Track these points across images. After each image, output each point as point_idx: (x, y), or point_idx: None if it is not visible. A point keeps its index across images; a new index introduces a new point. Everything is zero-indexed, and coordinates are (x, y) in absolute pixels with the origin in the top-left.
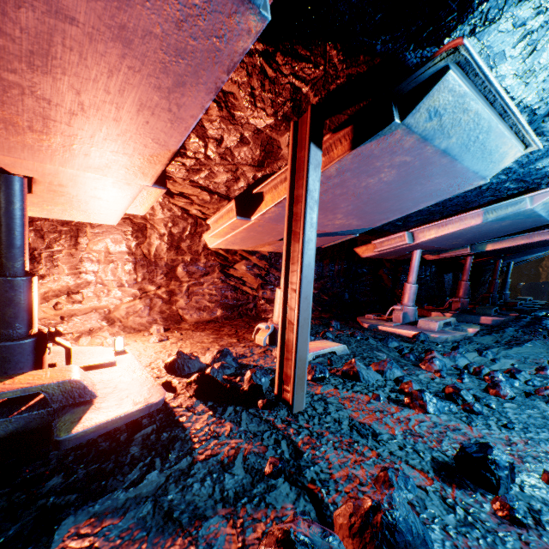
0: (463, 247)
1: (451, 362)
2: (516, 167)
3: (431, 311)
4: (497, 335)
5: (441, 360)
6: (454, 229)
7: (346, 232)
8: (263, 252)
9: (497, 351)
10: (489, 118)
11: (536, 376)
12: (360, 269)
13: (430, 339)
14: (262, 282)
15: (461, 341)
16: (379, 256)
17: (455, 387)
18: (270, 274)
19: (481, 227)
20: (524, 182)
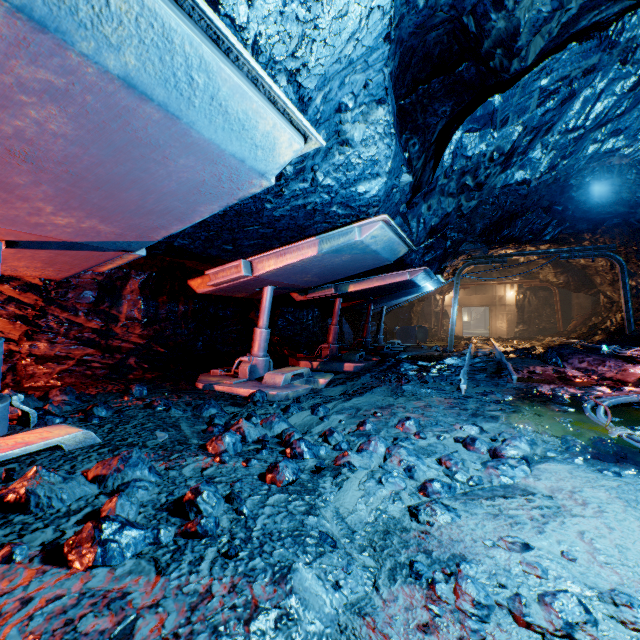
0: (329, 287)
1: (265, 431)
2: (337, 186)
3: (299, 360)
4: (350, 384)
5: (235, 435)
6: (292, 260)
7: (110, 246)
8: (31, 279)
9: (334, 405)
10: (188, 36)
11: (351, 435)
12: (222, 311)
13: (269, 397)
14: (30, 329)
15: (306, 396)
16: (222, 292)
17: (197, 489)
18: (49, 315)
19: (323, 261)
20: (351, 208)
